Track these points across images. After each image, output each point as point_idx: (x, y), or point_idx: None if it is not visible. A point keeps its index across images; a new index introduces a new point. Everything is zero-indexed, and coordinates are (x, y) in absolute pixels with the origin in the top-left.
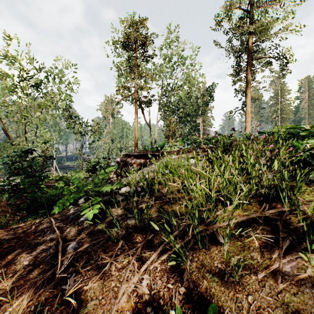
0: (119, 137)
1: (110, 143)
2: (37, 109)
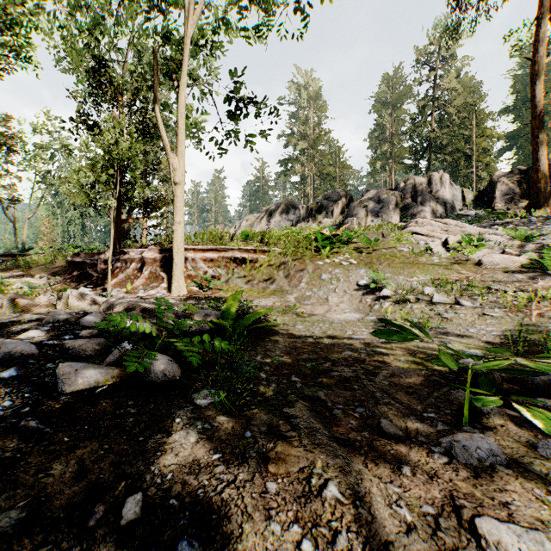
0: None
1: None
2: None
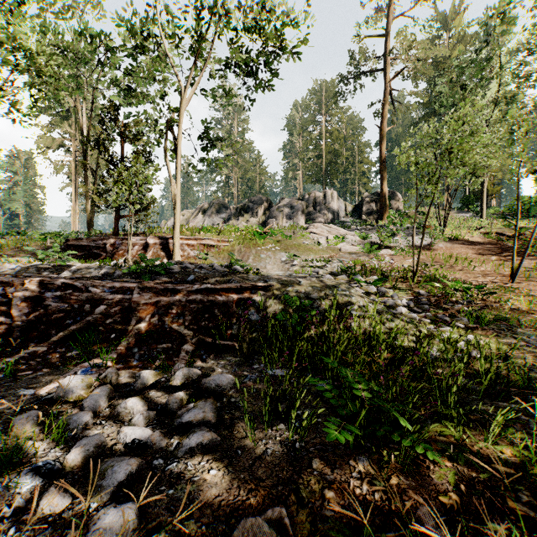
0: None
1: None
2: None
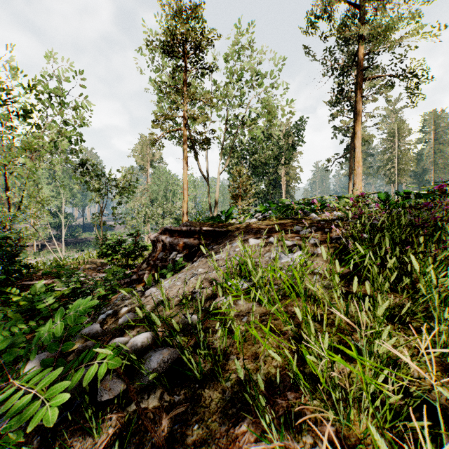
0: (162, 196)
1: (149, 205)
2: (23, 151)
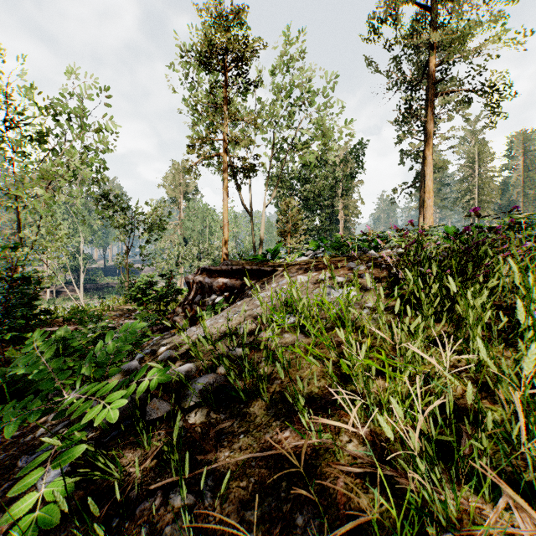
0: (197, 234)
1: (182, 245)
2: (38, 181)
